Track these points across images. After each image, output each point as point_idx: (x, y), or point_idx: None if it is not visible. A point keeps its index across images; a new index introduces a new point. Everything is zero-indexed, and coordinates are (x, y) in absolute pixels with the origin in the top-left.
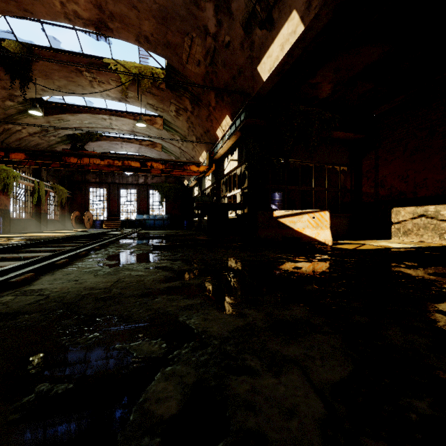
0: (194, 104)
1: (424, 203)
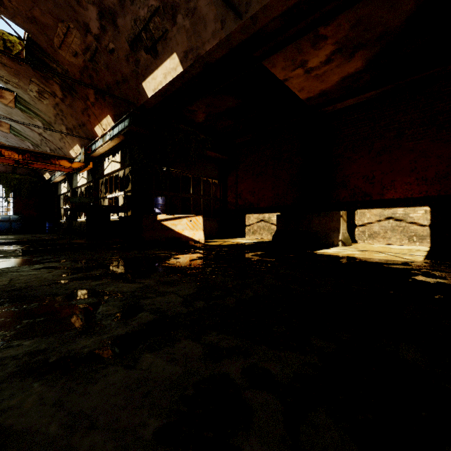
0: (66, 92)
1: (263, 211)
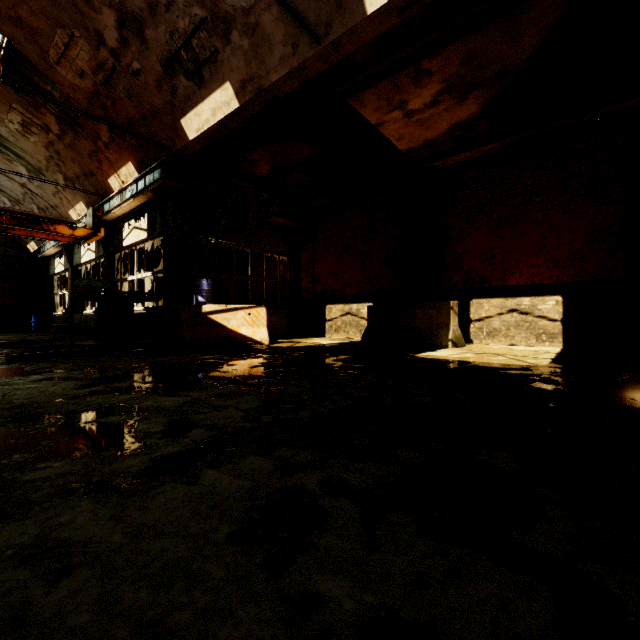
0: (65, 126)
1: (350, 301)
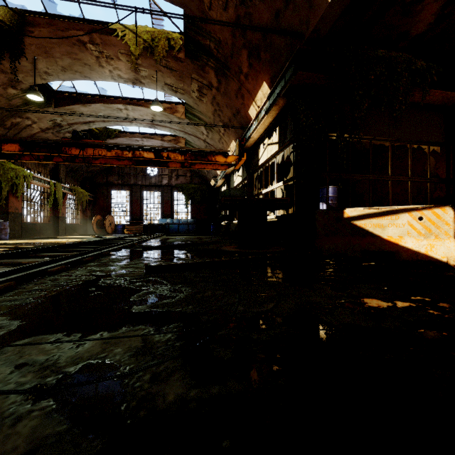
0: (220, 75)
1: None
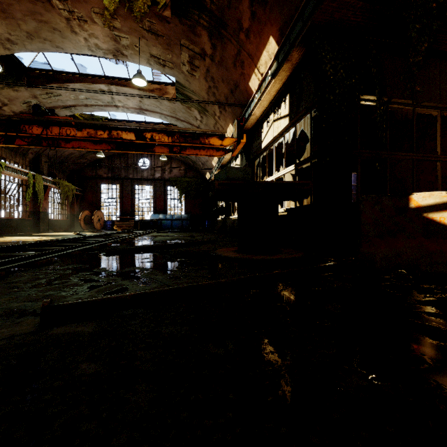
0: (214, 37)
1: None
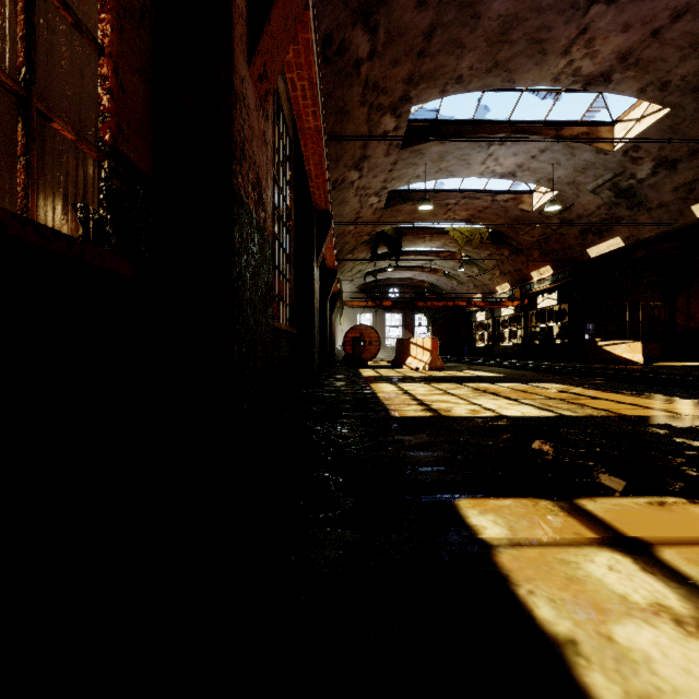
0: (513, 253)
1: None
